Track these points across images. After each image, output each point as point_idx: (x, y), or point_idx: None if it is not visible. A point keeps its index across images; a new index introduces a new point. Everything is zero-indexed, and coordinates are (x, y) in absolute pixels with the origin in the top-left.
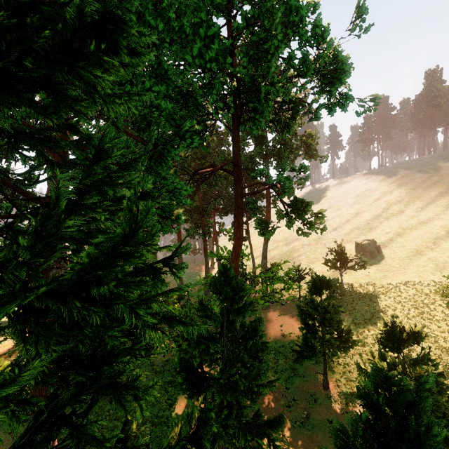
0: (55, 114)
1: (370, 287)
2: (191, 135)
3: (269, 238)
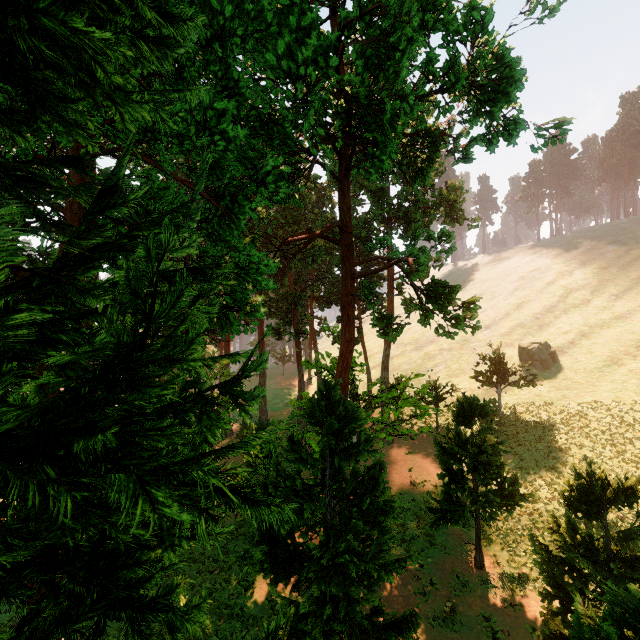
0: (28, 123)
1: (541, 412)
2: (275, 182)
3: (394, 341)
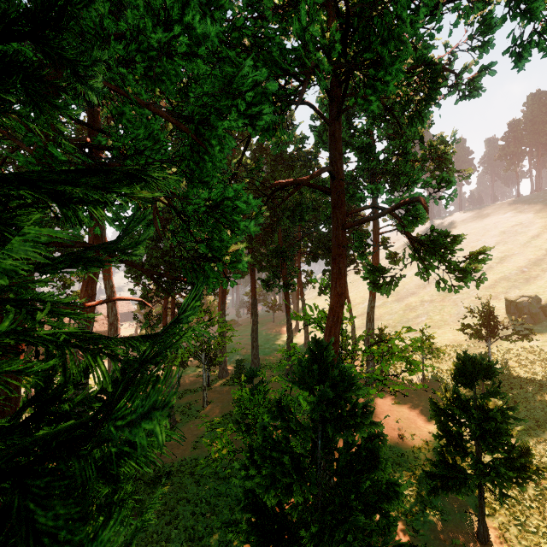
0: None
1: (536, 368)
2: (258, 105)
3: (388, 295)
